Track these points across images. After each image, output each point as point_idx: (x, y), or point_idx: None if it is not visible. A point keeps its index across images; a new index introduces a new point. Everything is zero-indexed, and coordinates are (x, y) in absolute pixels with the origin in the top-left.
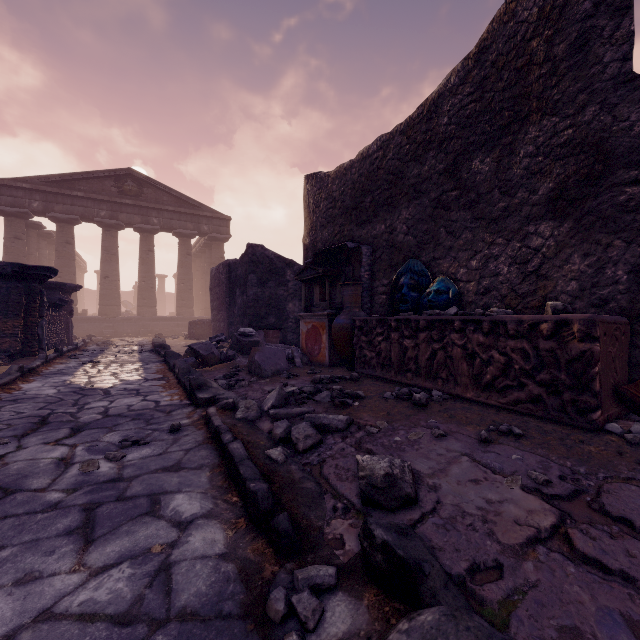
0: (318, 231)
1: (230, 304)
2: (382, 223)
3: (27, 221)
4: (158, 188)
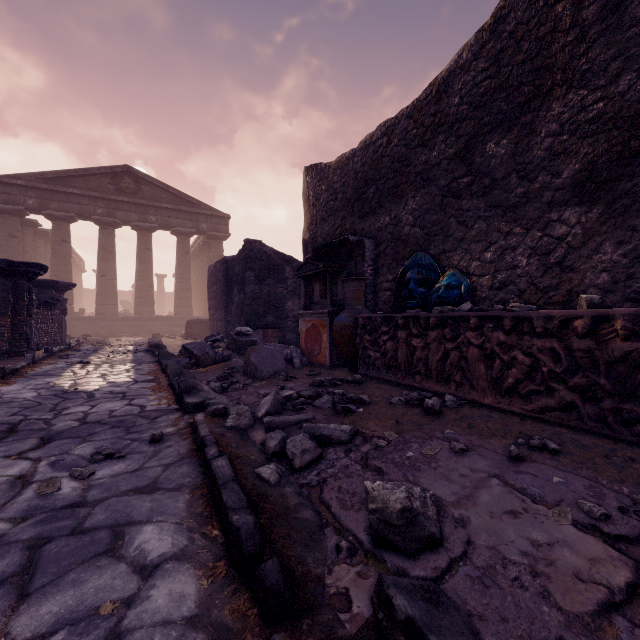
0: (318, 225)
1: (227, 303)
2: (386, 215)
3: (22, 219)
4: (156, 185)
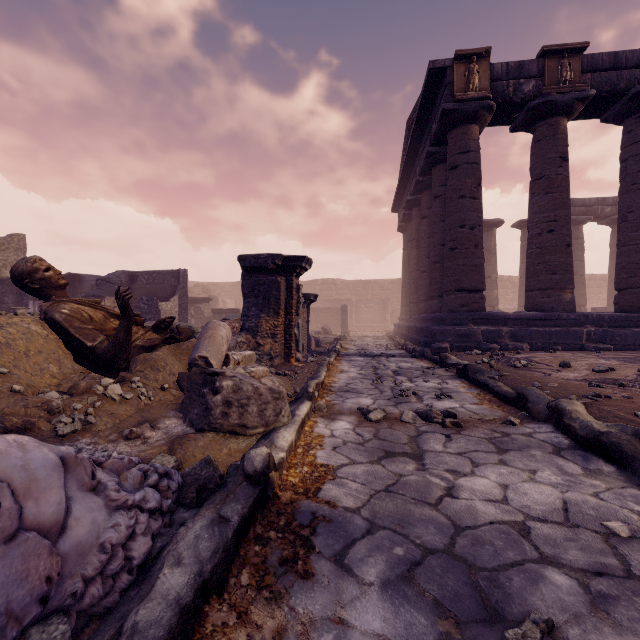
0: None
1: None
2: None
3: None
4: None
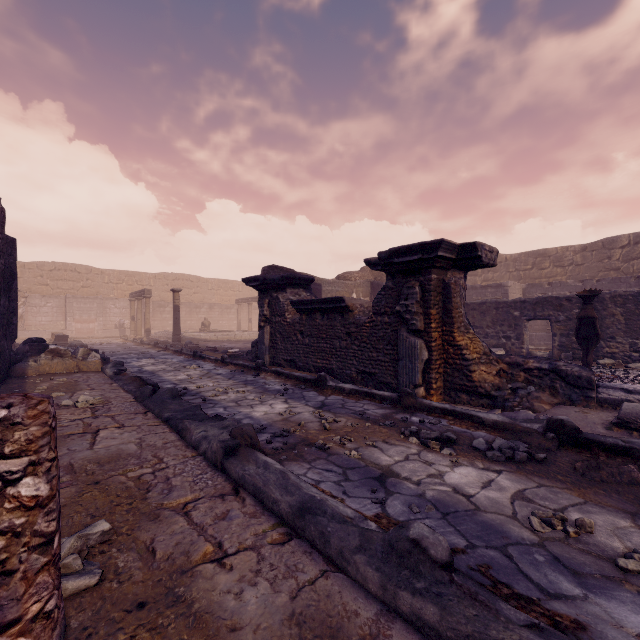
0: None
1: None
2: None
3: None
4: None
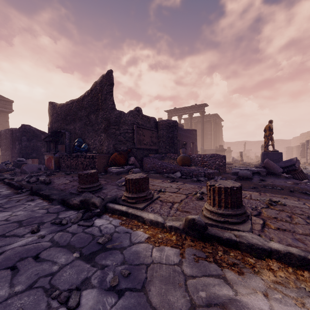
0: (53, 123)
1: (13, 148)
2: (72, 126)
3: None
4: None
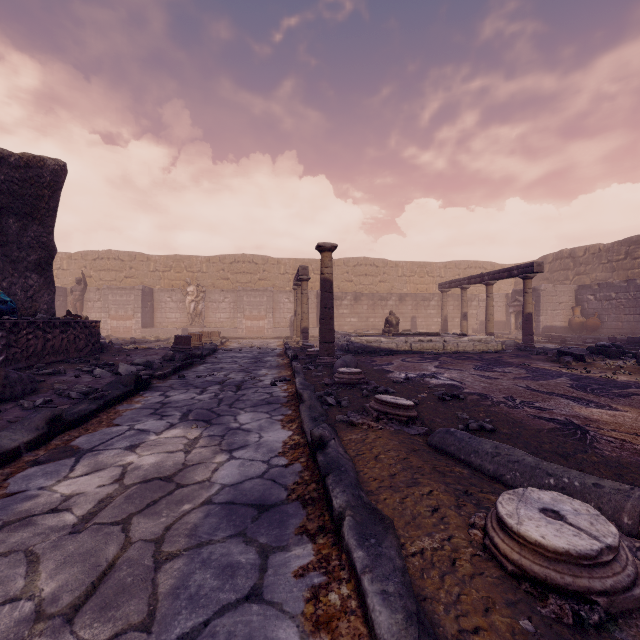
0: None
1: None
2: None
3: None
4: None
